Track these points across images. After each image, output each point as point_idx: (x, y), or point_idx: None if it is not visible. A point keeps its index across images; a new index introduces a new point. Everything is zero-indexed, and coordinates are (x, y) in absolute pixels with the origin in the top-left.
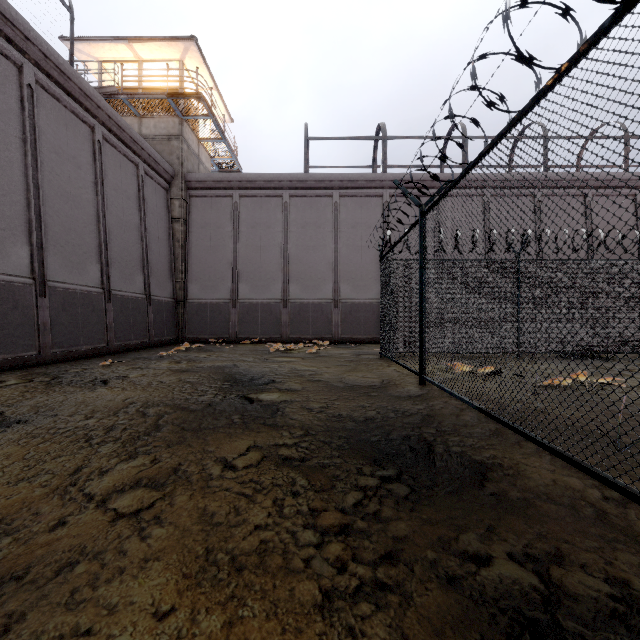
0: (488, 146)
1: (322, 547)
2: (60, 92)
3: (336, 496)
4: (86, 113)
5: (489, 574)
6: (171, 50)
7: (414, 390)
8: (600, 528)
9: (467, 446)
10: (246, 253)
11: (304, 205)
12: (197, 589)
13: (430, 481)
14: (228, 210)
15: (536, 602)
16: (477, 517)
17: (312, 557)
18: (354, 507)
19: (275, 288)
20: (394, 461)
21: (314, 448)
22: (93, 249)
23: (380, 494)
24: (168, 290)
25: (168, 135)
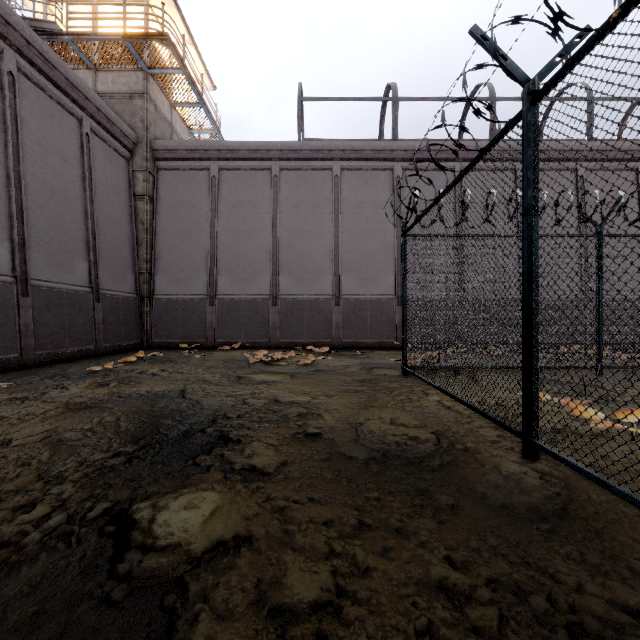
0: None
1: None
2: None
3: None
4: None
5: None
6: None
7: (531, 483)
8: None
9: None
10: (227, 238)
11: (298, 180)
12: None
13: None
14: (205, 186)
15: None
16: None
17: None
18: None
19: (262, 281)
20: None
21: None
22: None
23: None
24: (128, 283)
25: (130, 92)
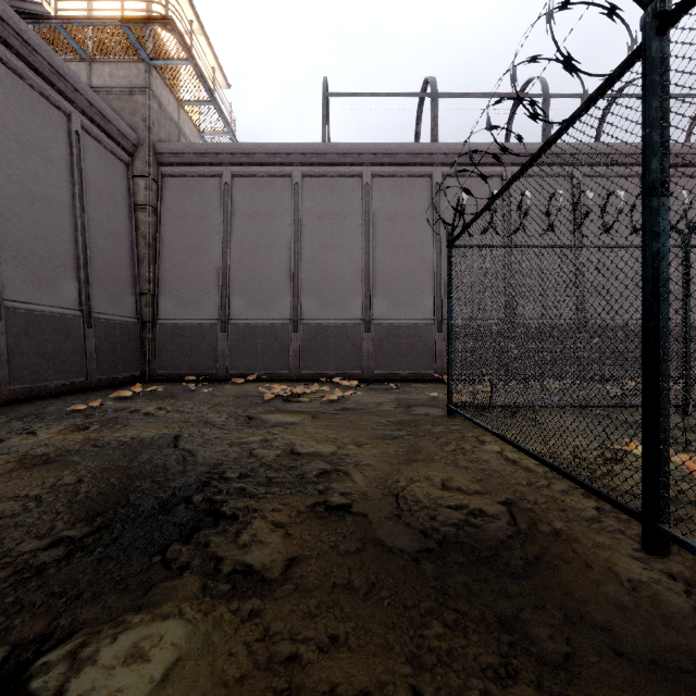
0: None
1: None
2: None
3: None
4: None
5: None
6: None
7: (676, 603)
8: None
9: None
10: (241, 255)
11: (322, 188)
12: None
13: None
14: (216, 195)
15: None
16: None
17: None
18: None
19: (281, 304)
20: None
21: None
22: None
23: None
24: (127, 306)
25: (129, 87)
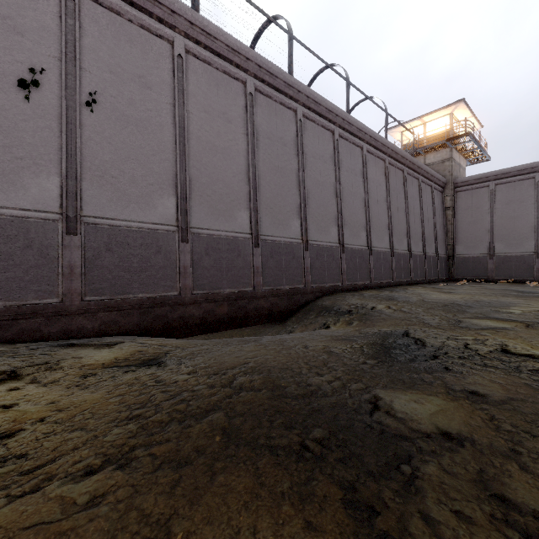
0: None
1: None
2: (411, 171)
3: None
4: (417, 174)
5: None
6: (445, 111)
7: None
8: None
9: None
10: (501, 222)
11: None
12: None
13: None
14: (485, 196)
15: None
16: None
17: None
18: None
19: (528, 244)
20: None
21: None
22: (420, 235)
23: None
24: (443, 250)
25: (442, 160)
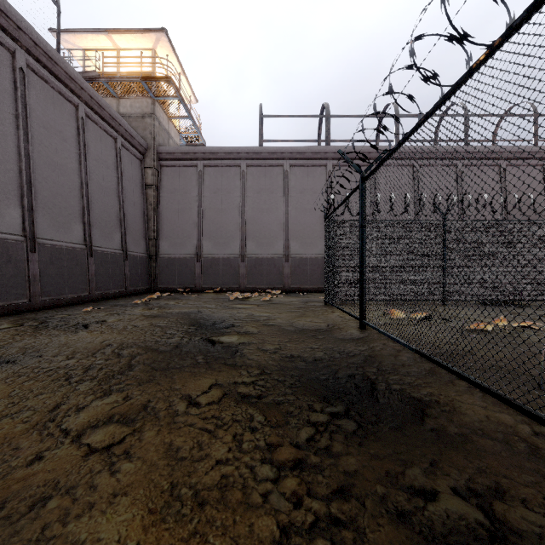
0: (424, 117)
1: (279, 482)
2: (48, 75)
3: (290, 432)
4: (71, 93)
5: (436, 509)
6: (145, 40)
7: (356, 333)
8: (534, 463)
9: (406, 384)
10: (209, 215)
11: (259, 174)
12: (161, 525)
13: (375, 417)
14: (194, 178)
15: (483, 538)
16: (420, 452)
17: (270, 492)
18: (307, 442)
19: (234, 245)
20: (341, 398)
21: (269, 386)
22: (77, 211)
23: (330, 430)
24: (142, 246)
25: (142, 113)
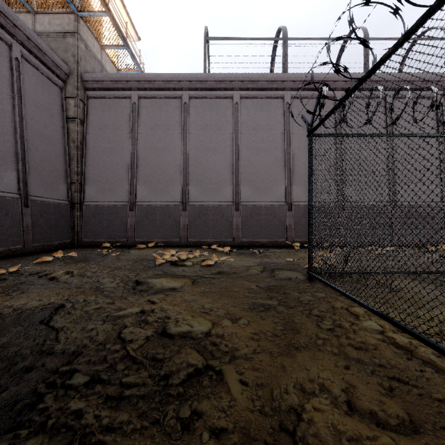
0: None
1: None
2: None
3: None
4: None
5: None
6: None
7: None
8: None
9: None
10: (145, 155)
11: (204, 106)
12: None
13: None
14: (127, 111)
15: None
16: None
17: None
18: None
19: (174, 190)
20: None
21: None
22: None
23: None
24: (60, 191)
25: (63, 32)
